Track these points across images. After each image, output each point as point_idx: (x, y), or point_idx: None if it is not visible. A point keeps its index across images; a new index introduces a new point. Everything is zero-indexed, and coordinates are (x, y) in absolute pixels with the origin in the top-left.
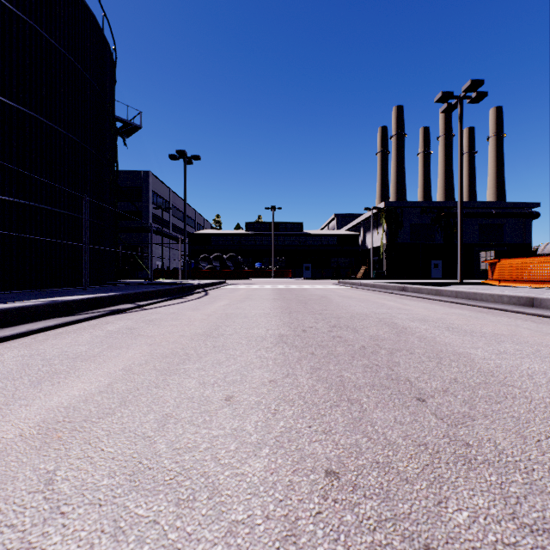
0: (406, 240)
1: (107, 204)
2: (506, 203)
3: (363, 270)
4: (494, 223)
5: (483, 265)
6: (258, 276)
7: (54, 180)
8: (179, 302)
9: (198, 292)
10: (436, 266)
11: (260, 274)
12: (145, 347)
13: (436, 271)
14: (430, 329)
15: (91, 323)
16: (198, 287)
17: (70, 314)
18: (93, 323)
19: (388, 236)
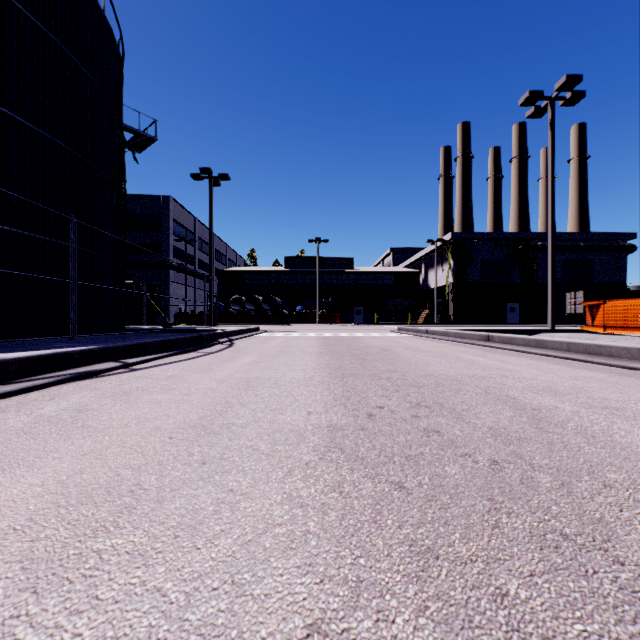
0: (477, 278)
1: (110, 232)
2: (596, 234)
3: (425, 314)
4: (582, 259)
5: (569, 309)
6: (300, 321)
7: (36, 199)
8: (188, 357)
9: (220, 343)
10: (512, 310)
11: (303, 319)
12: (66, 464)
13: (513, 316)
14: (583, 412)
15: (26, 398)
16: (221, 336)
17: (4, 381)
18: (29, 398)
19: (455, 274)
